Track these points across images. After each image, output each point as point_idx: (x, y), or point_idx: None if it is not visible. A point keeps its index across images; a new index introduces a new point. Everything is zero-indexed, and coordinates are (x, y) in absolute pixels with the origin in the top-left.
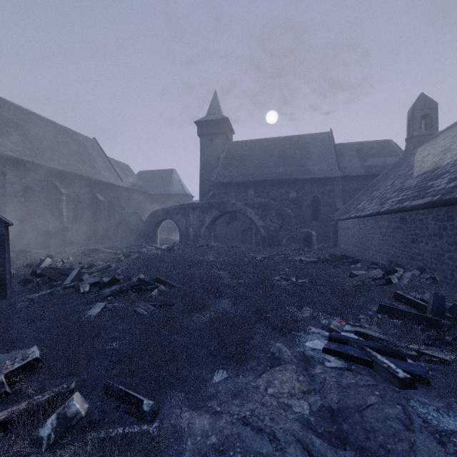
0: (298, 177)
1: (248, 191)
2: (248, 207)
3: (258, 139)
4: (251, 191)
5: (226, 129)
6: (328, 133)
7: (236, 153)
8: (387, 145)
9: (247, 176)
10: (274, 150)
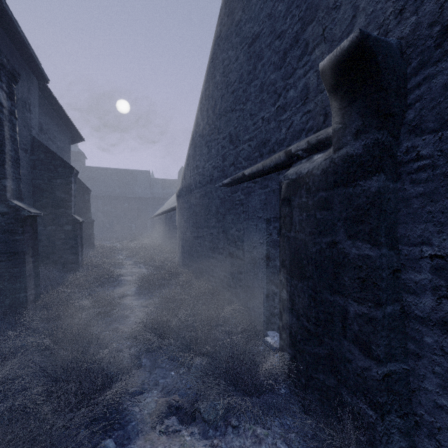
0: (129, 196)
1: (98, 201)
2: (99, 212)
3: (105, 168)
4: (100, 202)
5: (82, 159)
6: (148, 171)
7: (89, 175)
8: (176, 183)
9: (98, 192)
10: (116, 177)
